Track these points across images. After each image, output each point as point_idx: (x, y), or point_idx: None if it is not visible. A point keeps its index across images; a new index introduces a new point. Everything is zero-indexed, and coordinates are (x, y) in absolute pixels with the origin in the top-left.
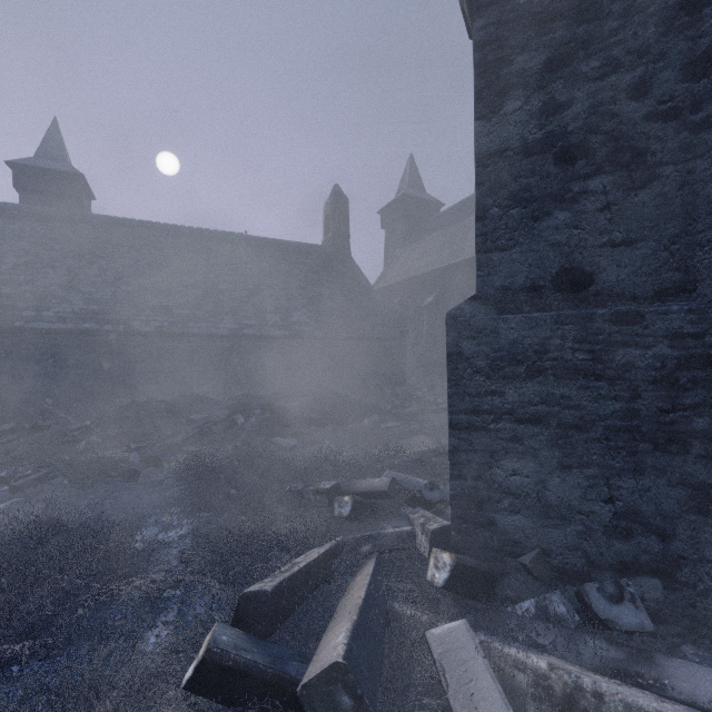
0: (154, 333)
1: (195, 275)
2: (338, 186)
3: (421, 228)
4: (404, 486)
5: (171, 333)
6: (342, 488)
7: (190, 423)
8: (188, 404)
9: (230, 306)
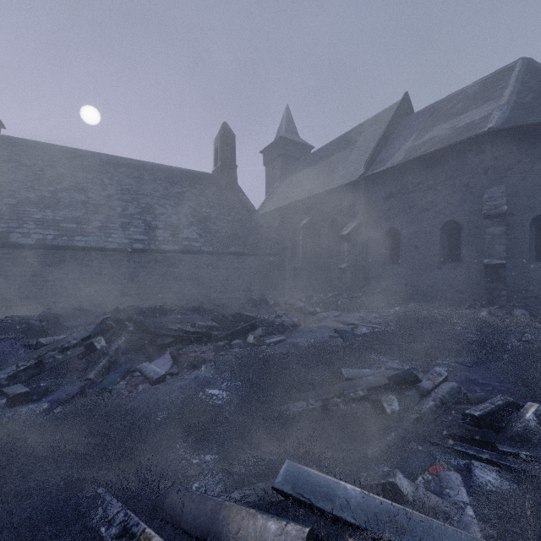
0: (34, 245)
1: (87, 192)
2: (227, 123)
3: (295, 165)
4: (320, 506)
5: (54, 246)
6: (201, 522)
7: (40, 347)
8: (53, 321)
9: (121, 222)
